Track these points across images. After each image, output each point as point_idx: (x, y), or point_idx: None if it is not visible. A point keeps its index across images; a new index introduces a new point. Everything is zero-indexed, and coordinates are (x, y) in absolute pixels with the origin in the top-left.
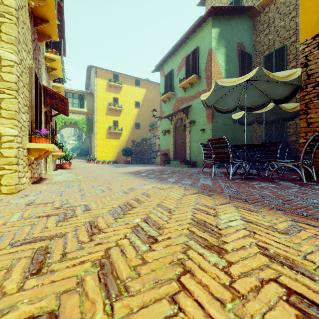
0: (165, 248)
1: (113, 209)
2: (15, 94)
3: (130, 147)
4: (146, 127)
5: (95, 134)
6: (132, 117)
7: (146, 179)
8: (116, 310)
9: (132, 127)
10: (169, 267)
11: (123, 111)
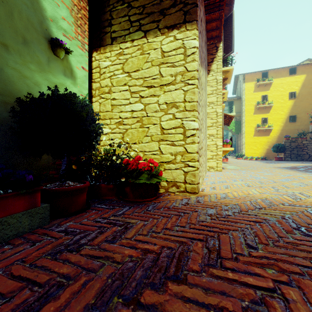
0: (308, 187)
1: (279, 179)
2: (222, 127)
3: (283, 143)
4: (305, 118)
5: (243, 133)
6: (285, 111)
7: (303, 172)
8: (290, 189)
9: (285, 121)
10: (308, 189)
11: (273, 107)
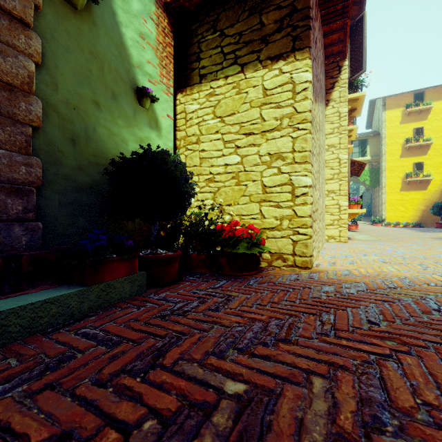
0: None
1: (435, 255)
2: (347, 179)
3: None
4: None
5: (383, 187)
6: None
7: None
8: None
9: None
10: None
11: (433, 145)
